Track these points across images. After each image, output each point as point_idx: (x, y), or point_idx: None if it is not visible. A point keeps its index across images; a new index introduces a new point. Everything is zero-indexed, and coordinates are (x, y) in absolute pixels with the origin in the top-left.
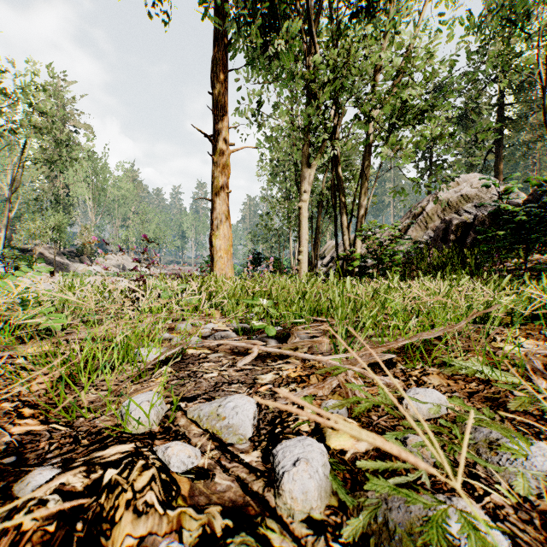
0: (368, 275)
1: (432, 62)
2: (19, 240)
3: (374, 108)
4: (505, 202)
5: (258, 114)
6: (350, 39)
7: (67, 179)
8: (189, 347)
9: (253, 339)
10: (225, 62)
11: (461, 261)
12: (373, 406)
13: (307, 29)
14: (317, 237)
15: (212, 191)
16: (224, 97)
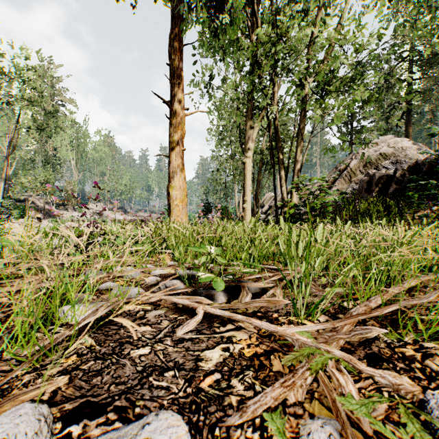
0: (304, 221)
1: (361, 34)
2: (14, 192)
3: (309, 77)
4: (433, 154)
5: (209, 87)
6: (289, 15)
7: (55, 143)
8: (128, 301)
9: (199, 292)
10: (180, 38)
11: (384, 209)
12: (384, 435)
13: (250, 13)
14: (258, 189)
15: (169, 149)
16: (179, 67)
